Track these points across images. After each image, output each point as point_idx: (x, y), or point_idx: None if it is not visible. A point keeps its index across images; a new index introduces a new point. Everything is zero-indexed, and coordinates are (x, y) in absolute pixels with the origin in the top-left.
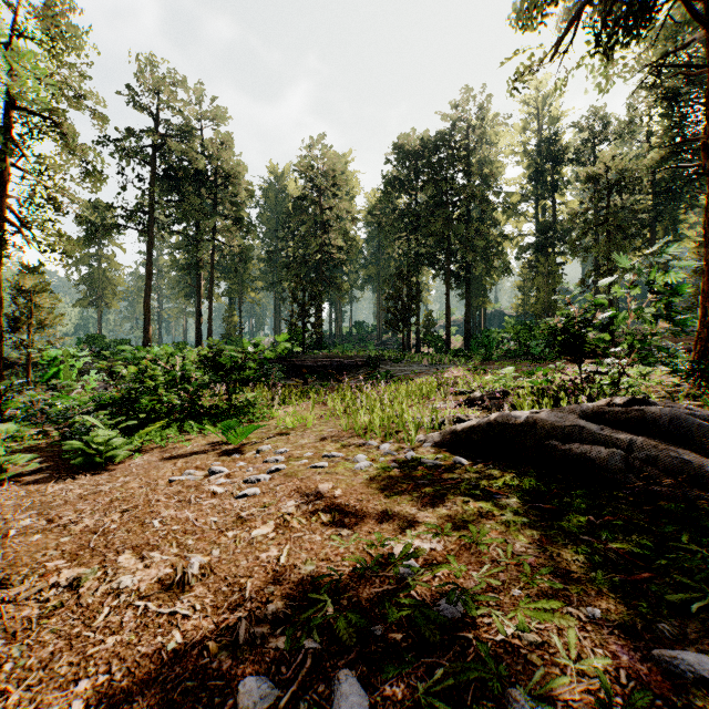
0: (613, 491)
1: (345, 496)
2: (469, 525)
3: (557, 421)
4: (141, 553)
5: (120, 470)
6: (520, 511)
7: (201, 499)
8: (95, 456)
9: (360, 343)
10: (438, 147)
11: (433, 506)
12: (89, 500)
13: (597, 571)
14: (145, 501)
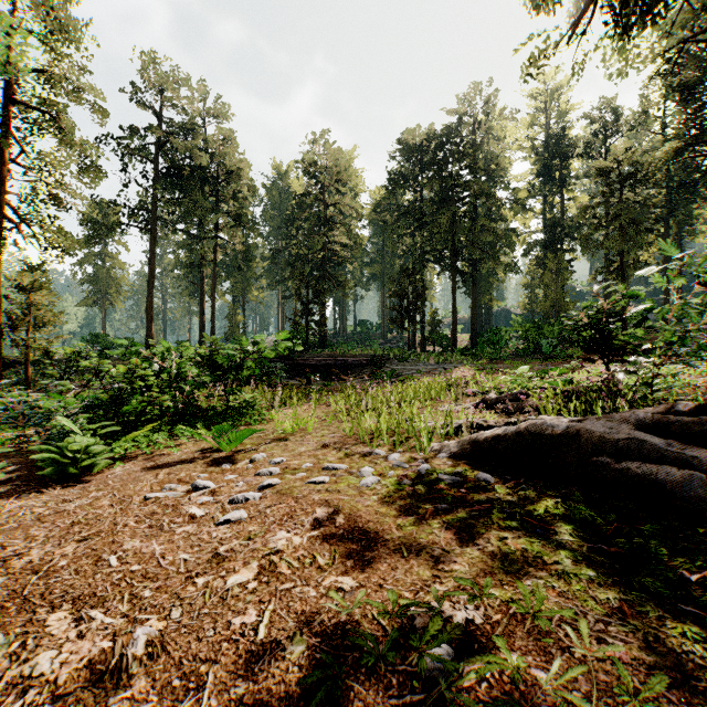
0: (696, 528)
1: (348, 526)
2: (517, 584)
3: (607, 432)
4: (80, 610)
5: (95, 482)
6: (578, 556)
7: (175, 524)
8: (68, 467)
9: (364, 342)
10: (444, 142)
11: (461, 545)
12: (47, 522)
13: None
14: (111, 525)
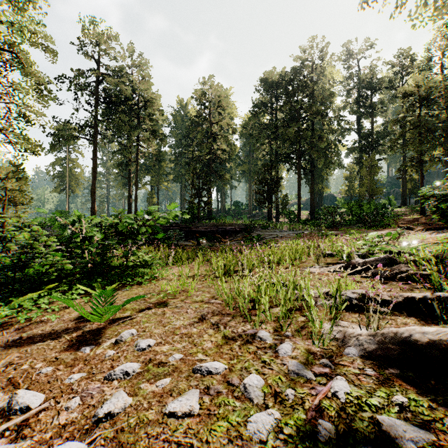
0: None
1: None
2: None
3: None
4: None
5: None
6: None
7: None
8: None
9: (237, 216)
10: (292, 79)
11: None
12: None
13: None
14: None
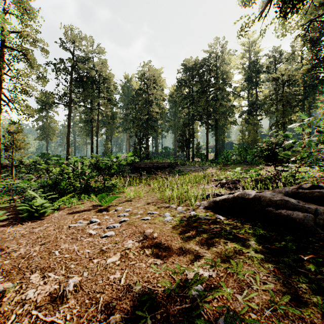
0: (308, 238)
1: (159, 238)
2: (231, 260)
3: (272, 197)
4: (44, 273)
5: (46, 219)
6: (257, 250)
7: (83, 237)
8: (34, 213)
9: (166, 157)
10: (202, 65)
11: (207, 245)
12: (26, 237)
13: (317, 297)
14: (54, 238)
